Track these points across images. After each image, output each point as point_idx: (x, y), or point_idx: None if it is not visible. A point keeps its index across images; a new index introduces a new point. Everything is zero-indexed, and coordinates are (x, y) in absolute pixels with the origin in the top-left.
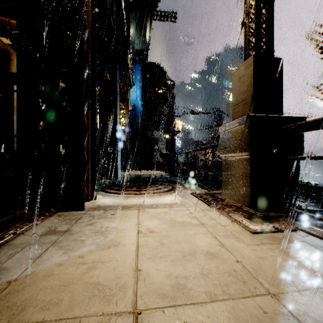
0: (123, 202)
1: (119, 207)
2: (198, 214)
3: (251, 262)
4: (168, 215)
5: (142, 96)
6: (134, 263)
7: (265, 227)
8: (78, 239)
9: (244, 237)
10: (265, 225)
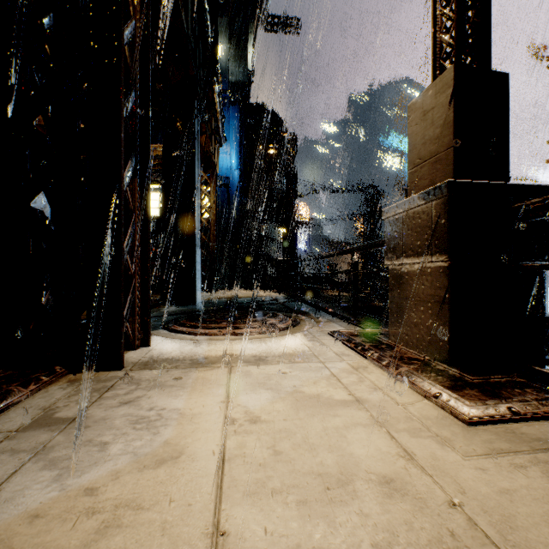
0: (202, 351)
1: (193, 363)
2: (346, 377)
3: (486, 507)
4: (288, 381)
5: (240, 161)
6: (211, 511)
7: (492, 410)
8: (96, 442)
9: (451, 434)
10: (492, 405)
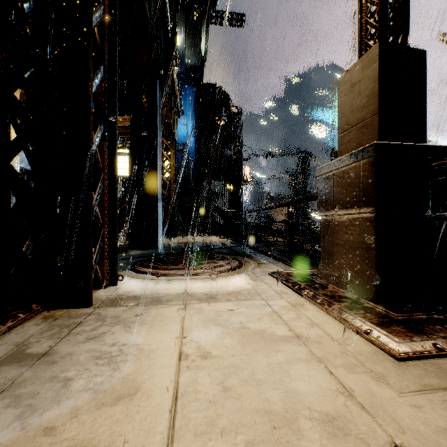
0: (161, 289)
1: (153, 300)
2: (286, 314)
3: None
4: (236, 317)
5: (195, 131)
6: None
7: (419, 346)
8: (60, 378)
9: (384, 370)
10: (419, 342)
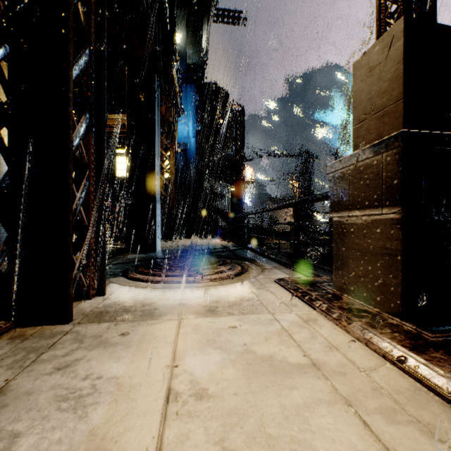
0: (154, 300)
1: (143, 314)
2: (298, 332)
3: None
4: (239, 337)
5: (196, 131)
6: None
7: None
8: (5, 432)
9: (433, 418)
10: None
